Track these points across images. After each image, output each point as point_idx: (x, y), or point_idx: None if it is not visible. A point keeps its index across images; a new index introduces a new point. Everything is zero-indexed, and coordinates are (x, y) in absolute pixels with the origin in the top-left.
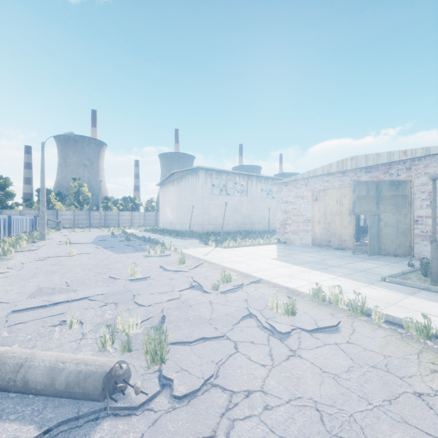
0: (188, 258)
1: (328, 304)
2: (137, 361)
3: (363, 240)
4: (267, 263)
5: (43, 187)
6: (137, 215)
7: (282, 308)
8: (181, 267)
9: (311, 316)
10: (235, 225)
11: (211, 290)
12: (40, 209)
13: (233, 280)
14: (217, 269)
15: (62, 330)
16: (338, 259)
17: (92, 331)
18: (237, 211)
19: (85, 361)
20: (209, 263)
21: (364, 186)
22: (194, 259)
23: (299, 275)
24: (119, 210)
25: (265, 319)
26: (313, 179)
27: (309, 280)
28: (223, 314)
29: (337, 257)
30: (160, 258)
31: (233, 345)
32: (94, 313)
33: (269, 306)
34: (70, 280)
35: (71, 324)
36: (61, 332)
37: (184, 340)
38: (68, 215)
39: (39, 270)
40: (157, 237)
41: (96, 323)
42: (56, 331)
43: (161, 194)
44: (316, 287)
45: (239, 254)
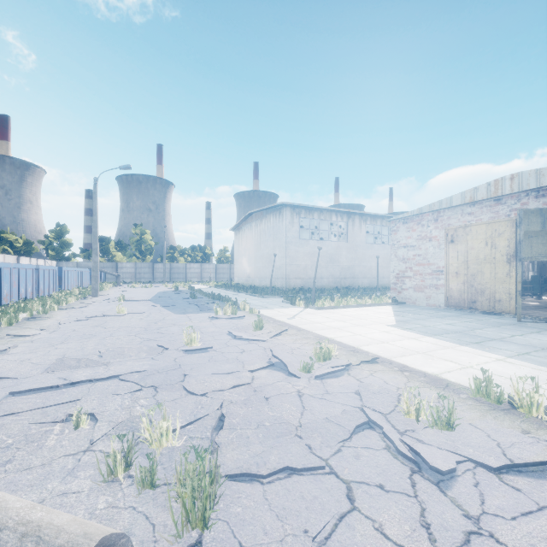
0: (267, 321)
1: (510, 408)
2: (162, 512)
3: (524, 301)
4: (383, 332)
5: (96, 232)
6: (208, 267)
7: (428, 413)
8: (257, 334)
9: (486, 434)
10: (331, 279)
11: (300, 372)
12: (92, 258)
13: (333, 356)
14: (308, 338)
15: (63, 432)
16: (495, 329)
17: (106, 437)
18: (334, 261)
19: (40, 529)
20: (297, 329)
21: (537, 216)
22: (276, 324)
23: (438, 352)
24: (187, 262)
25: (398, 433)
26: (447, 212)
27: (458, 361)
28: (321, 418)
29: (492, 326)
30: (230, 321)
31: (344, 492)
32: (119, 403)
33: (403, 408)
34: (106, 348)
35: (78, 422)
36: (61, 434)
37: (252, 471)
38: (129, 267)
39: (75, 333)
40: (230, 294)
41: (117, 421)
42: (53, 433)
43: (235, 241)
44: (475, 375)
45: (339, 317)
